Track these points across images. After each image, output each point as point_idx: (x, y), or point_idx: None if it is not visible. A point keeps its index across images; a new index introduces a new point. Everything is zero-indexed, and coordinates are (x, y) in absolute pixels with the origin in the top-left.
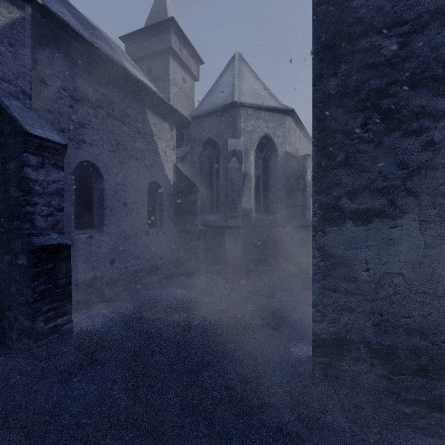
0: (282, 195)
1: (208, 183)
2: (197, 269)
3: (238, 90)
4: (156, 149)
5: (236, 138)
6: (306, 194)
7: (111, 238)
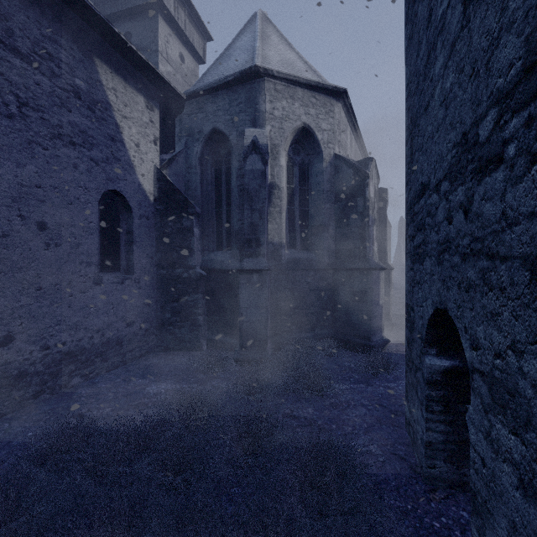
0: (329, 221)
1: (214, 203)
2: (195, 340)
3: (262, 55)
4: (117, 134)
5: (257, 127)
6: (368, 219)
7: (3, 291)
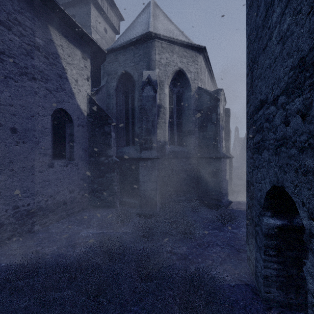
0: (195, 128)
1: (124, 117)
2: (112, 201)
3: (153, 26)
4: (63, 73)
5: (150, 70)
6: (219, 126)
7: None
